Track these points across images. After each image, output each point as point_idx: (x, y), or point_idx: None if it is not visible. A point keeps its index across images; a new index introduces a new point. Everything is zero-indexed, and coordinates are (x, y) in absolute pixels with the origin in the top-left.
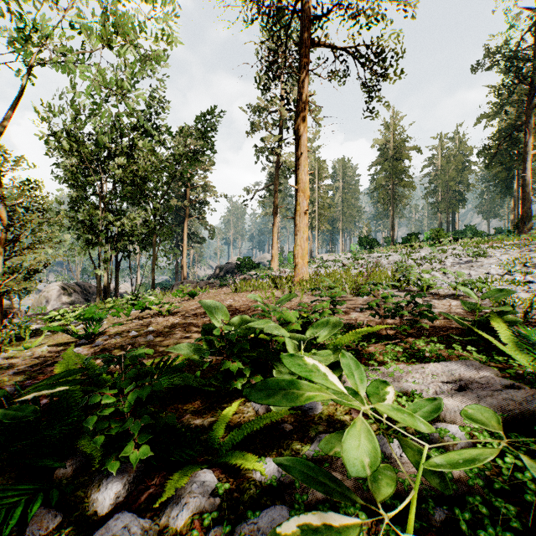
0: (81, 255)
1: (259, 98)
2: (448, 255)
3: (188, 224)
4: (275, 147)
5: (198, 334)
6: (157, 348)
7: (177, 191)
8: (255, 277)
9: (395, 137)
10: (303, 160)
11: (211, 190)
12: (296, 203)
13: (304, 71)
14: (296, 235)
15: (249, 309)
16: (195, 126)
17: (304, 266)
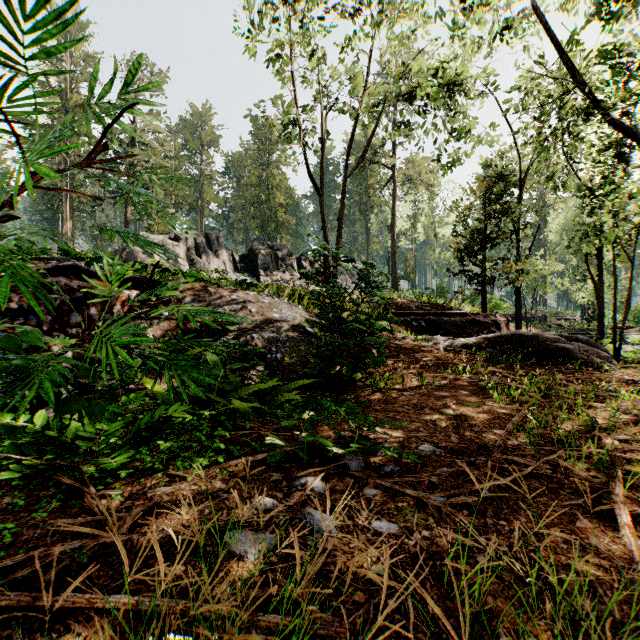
0: None
1: None
2: None
3: None
4: None
5: None
6: None
7: None
8: None
9: None
10: None
11: None
12: None
13: None
14: None
15: None
16: None
17: None
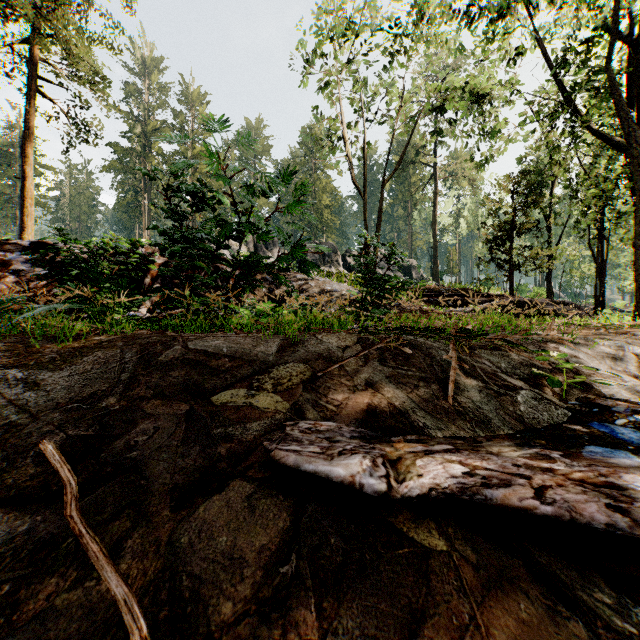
0: None
1: None
2: None
3: None
4: None
5: None
6: None
7: None
8: None
9: None
10: (32, 175)
11: None
12: (25, 206)
13: (34, 110)
14: (25, 231)
15: None
16: None
17: None
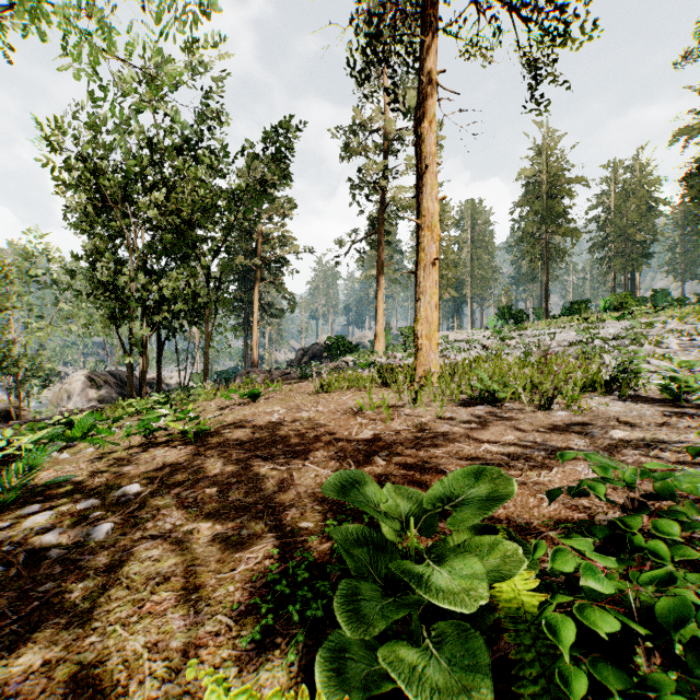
0: (100, 333)
1: (357, 108)
2: (659, 331)
3: (262, 292)
4: (380, 178)
5: (213, 525)
6: (67, 602)
7: (244, 245)
8: (351, 365)
9: (550, 166)
10: (430, 177)
11: (291, 243)
12: (419, 247)
13: (432, 31)
14: (418, 300)
15: (340, 436)
16: (263, 142)
17: (432, 351)
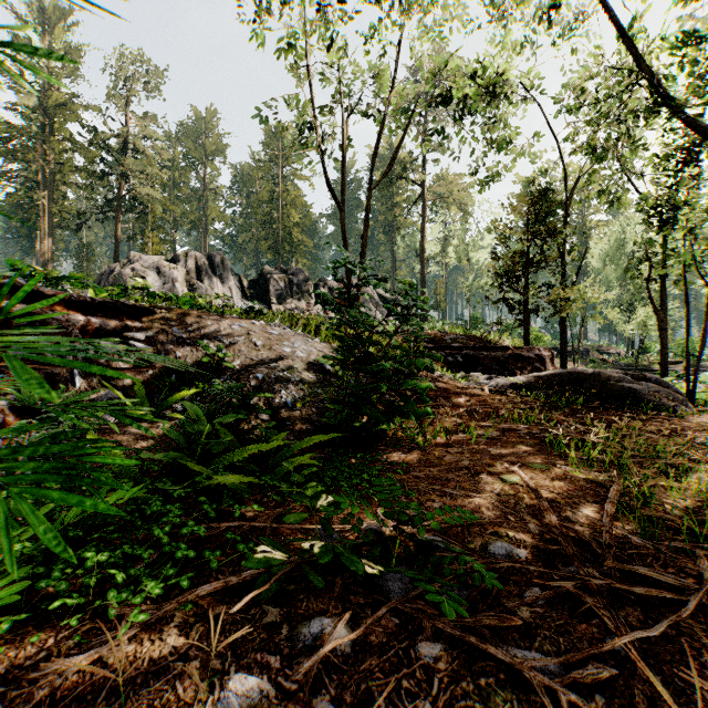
0: None
1: None
2: None
3: None
4: None
5: None
6: None
7: None
8: None
9: None
10: None
11: None
12: None
13: None
14: None
15: None
16: None
17: None
